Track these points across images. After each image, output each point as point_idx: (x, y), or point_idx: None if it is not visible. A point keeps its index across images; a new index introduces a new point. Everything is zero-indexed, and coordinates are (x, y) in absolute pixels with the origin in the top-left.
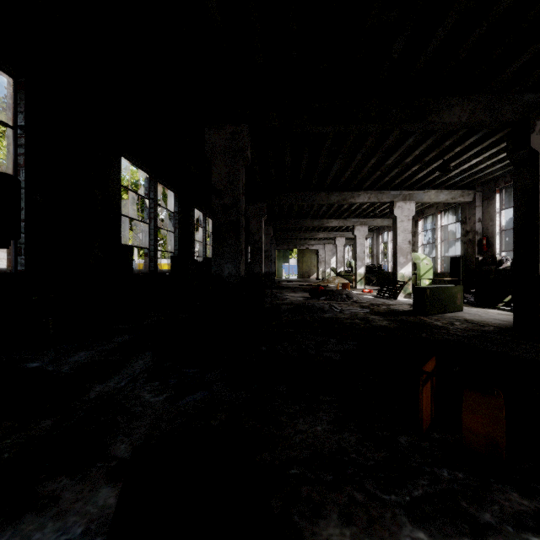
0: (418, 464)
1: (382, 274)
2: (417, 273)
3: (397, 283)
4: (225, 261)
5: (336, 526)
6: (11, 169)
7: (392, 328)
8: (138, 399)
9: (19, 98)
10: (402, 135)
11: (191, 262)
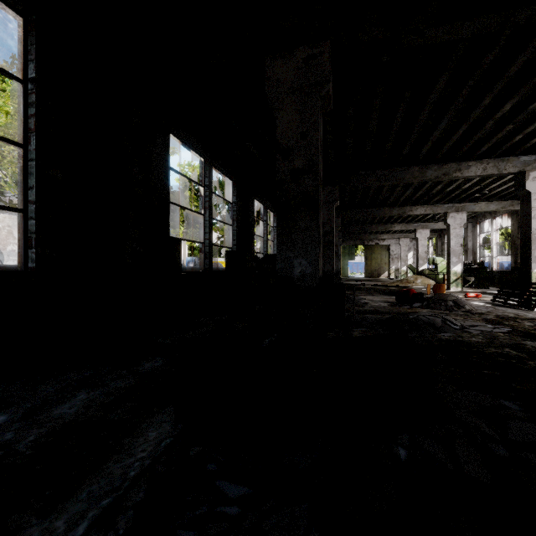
0: None
1: (485, 273)
2: None
3: (533, 287)
4: (295, 255)
5: None
6: (20, 135)
7: None
8: None
9: (30, 42)
10: None
11: (250, 258)
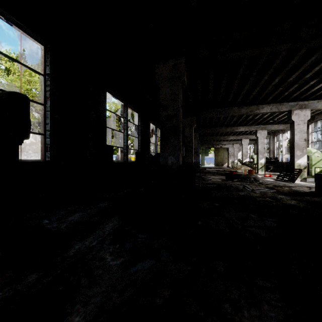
0: None
1: (278, 164)
2: (309, 163)
3: (295, 170)
4: (169, 154)
5: None
6: (42, 100)
7: (302, 207)
8: (101, 261)
9: (47, 57)
10: (305, 55)
11: (148, 156)
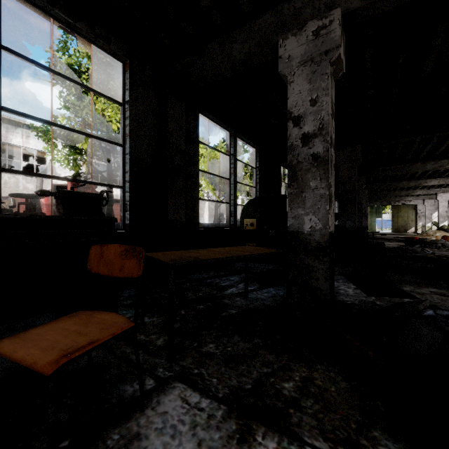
0: (444, 285)
1: None
2: None
3: None
4: (347, 219)
5: (408, 286)
6: (254, 184)
7: None
8: None
9: (257, 156)
10: None
11: None
